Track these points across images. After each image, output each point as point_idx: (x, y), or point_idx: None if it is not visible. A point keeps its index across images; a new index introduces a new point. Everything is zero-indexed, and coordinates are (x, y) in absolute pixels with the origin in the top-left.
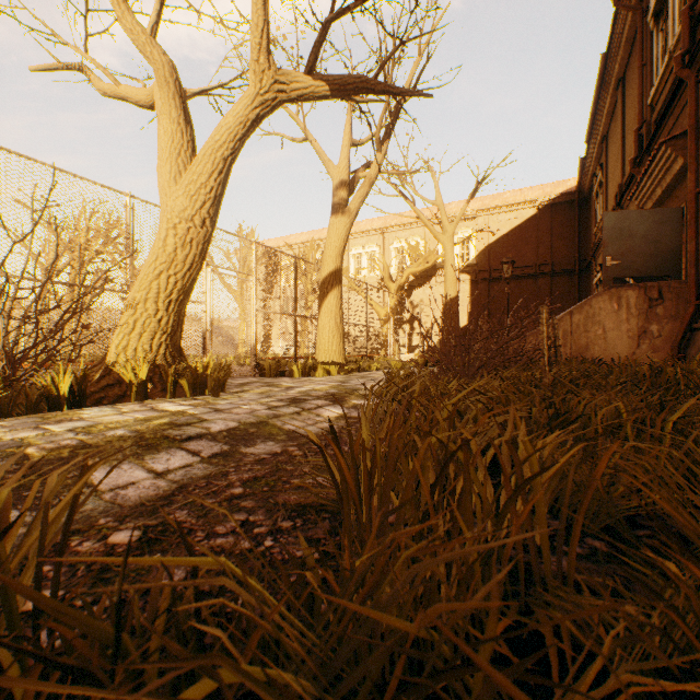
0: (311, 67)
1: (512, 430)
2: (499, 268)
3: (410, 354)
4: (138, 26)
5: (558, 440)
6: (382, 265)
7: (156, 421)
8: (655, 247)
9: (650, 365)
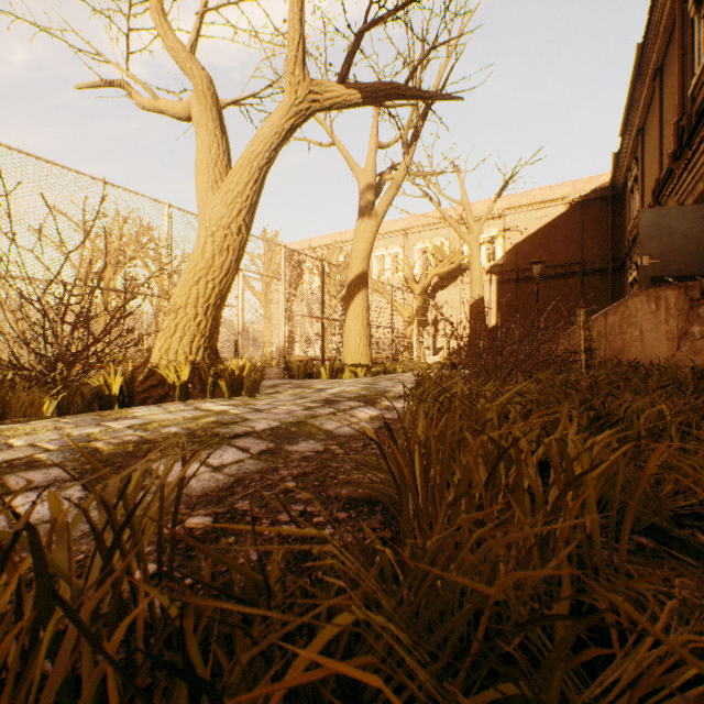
0: (344, 76)
1: (563, 429)
2: (527, 268)
3: (436, 357)
4: (179, 44)
5: (607, 439)
6: (405, 266)
7: (204, 420)
8: (697, 245)
9: (692, 368)
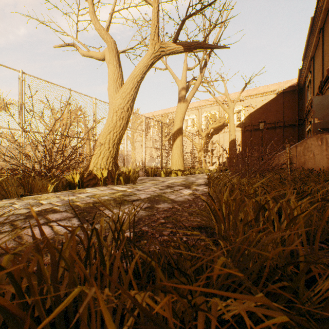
0: (175, 39)
1: (288, 196)
2: (256, 124)
3: (213, 166)
4: (101, 27)
5: (307, 201)
6: (197, 124)
7: (117, 194)
8: None
9: None
